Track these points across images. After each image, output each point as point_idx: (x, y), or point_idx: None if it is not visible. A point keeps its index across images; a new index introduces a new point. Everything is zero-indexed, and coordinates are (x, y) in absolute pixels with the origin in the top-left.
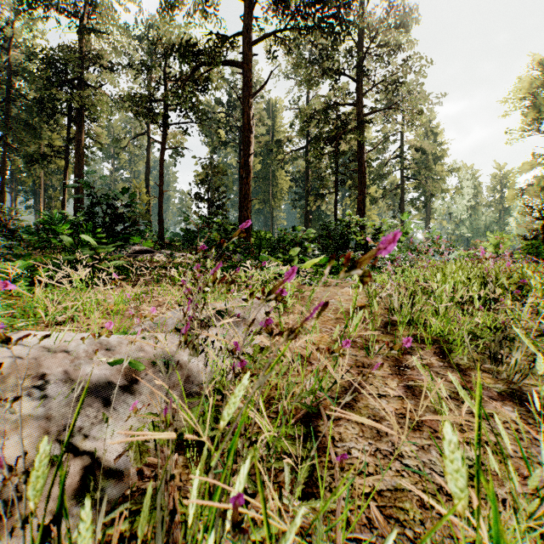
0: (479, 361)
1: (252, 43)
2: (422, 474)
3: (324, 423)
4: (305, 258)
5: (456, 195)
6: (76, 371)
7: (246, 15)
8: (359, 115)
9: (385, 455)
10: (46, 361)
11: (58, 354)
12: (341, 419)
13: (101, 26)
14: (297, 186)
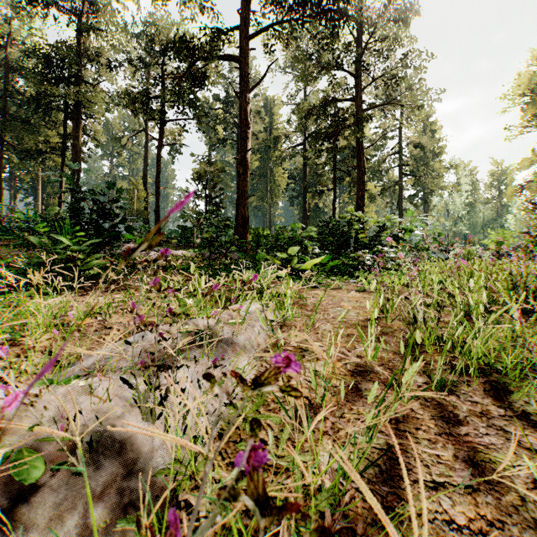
0: None
1: (250, 37)
2: None
3: None
4: (305, 258)
5: (454, 192)
6: None
7: (244, 9)
8: (358, 110)
9: None
10: None
11: None
12: None
13: (98, 22)
14: (295, 183)
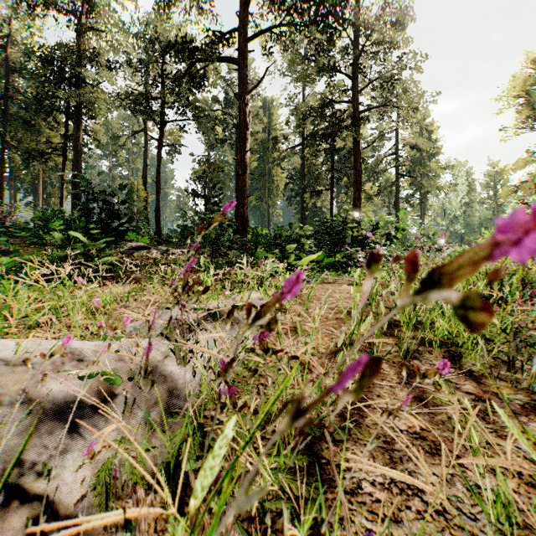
0: (497, 369)
1: (249, 41)
2: (448, 516)
3: (330, 453)
4: (302, 255)
5: (451, 192)
6: (42, 387)
7: (243, 13)
8: (354, 112)
9: (402, 488)
10: (4, 376)
11: (18, 368)
12: (347, 441)
13: (99, 24)
14: (293, 183)
